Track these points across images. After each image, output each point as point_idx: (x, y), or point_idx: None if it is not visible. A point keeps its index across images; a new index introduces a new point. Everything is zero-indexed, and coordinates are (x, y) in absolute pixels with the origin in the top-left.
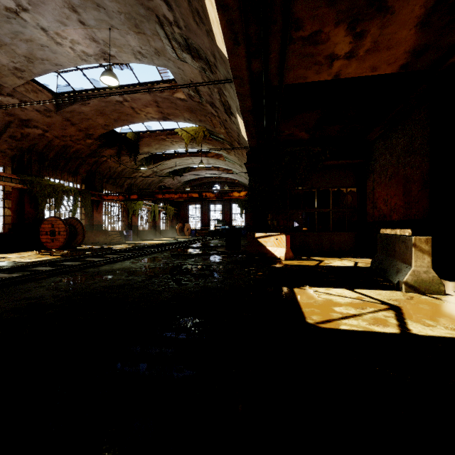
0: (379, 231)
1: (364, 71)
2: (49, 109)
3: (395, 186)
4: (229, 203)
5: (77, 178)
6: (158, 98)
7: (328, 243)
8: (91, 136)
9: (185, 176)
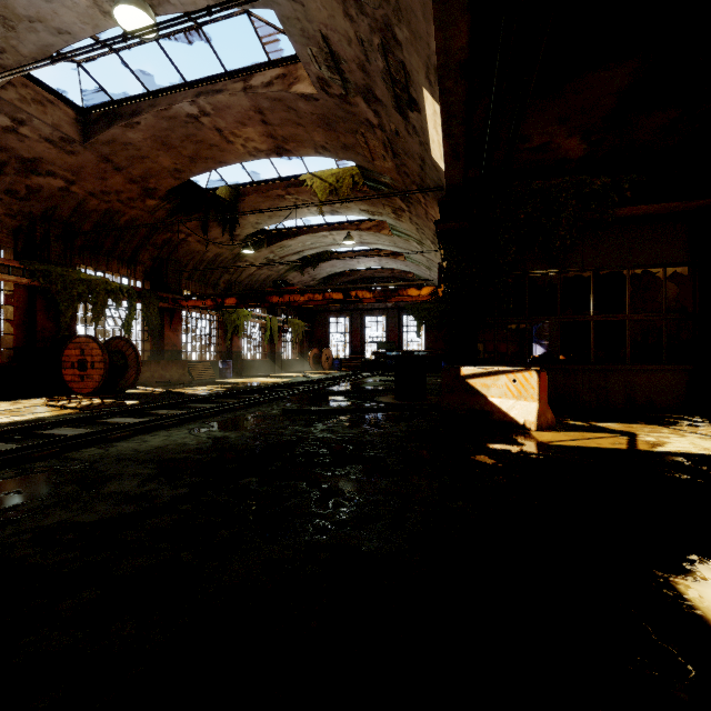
0: None
1: None
2: (69, 137)
3: None
4: (397, 314)
5: (135, 269)
6: (263, 101)
7: (622, 389)
8: (153, 192)
9: (322, 268)
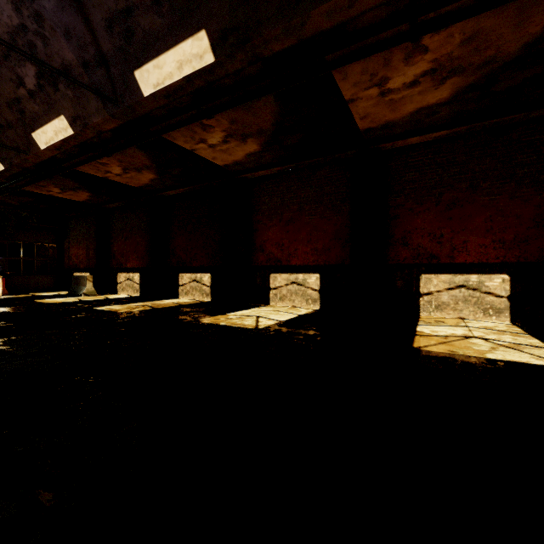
0: (73, 274)
1: (66, 197)
2: None
3: (82, 249)
4: None
5: None
6: None
7: (34, 284)
8: None
9: None
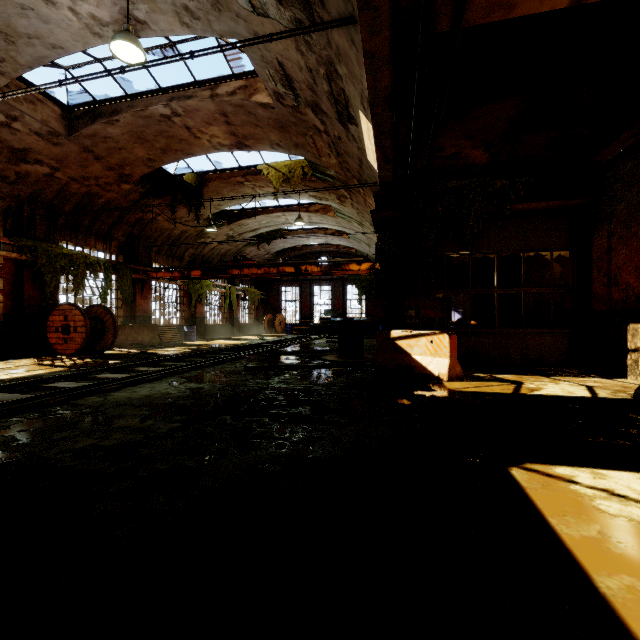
0: (624, 327)
1: None
2: (56, 131)
3: None
4: (341, 284)
5: (110, 244)
6: (227, 106)
7: (519, 348)
8: (128, 178)
9: (276, 244)
